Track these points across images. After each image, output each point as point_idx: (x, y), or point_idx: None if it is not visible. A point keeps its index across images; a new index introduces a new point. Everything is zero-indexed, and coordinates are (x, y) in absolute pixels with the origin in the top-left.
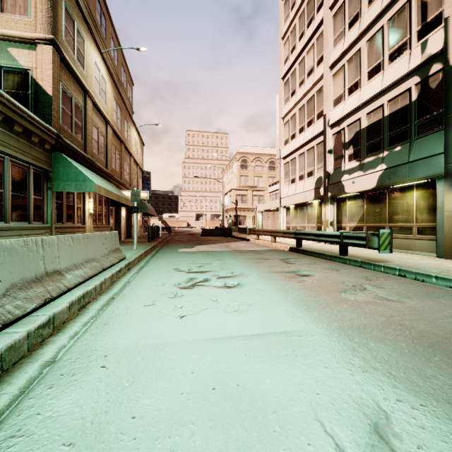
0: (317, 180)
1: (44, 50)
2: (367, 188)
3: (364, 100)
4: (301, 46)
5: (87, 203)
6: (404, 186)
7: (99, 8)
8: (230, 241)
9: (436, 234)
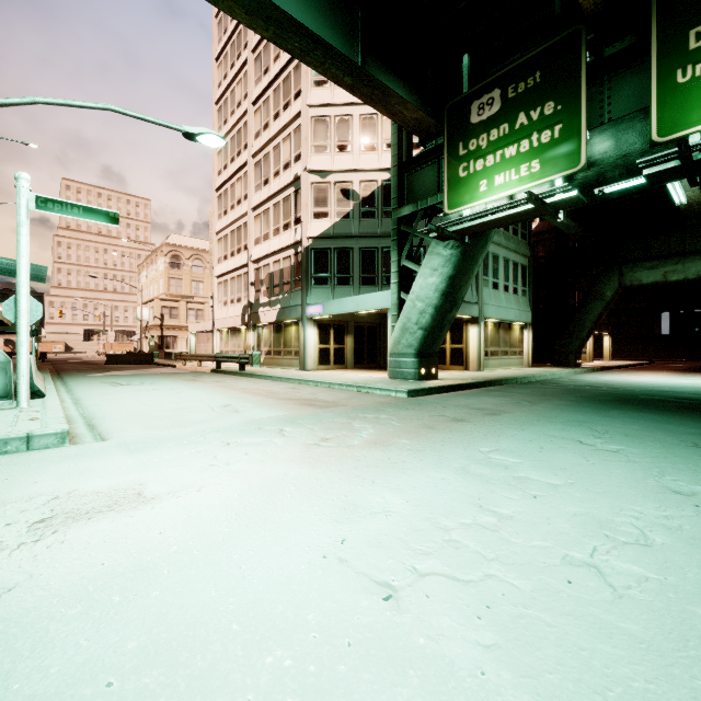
0: (244, 307)
1: None
2: (272, 321)
3: (270, 251)
4: (232, 172)
5: None
6: (290, 322)
7: None
8: (151, 368)
9: (300, 355)
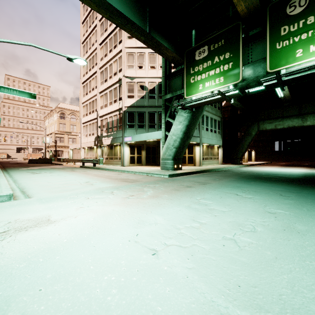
0: (95, 137)
1: None
2: (108, 144)
3: (108, 112)
4: (90, 75)
5: None
6: (116, 144)
7: None
8: (50, 165)
9: (121, 159)
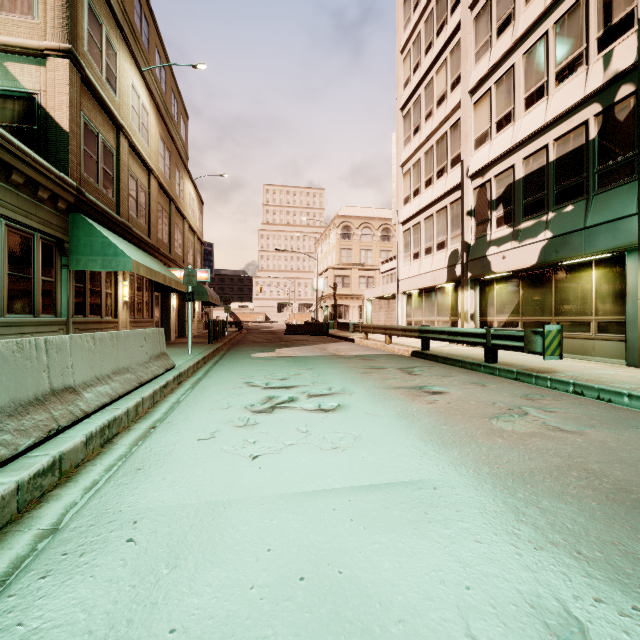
0: (451, 254)
1: (57, 66)
2: (524, 265)
3: (519, 139)
4: (429, 63)
5: (121, 287)
6: (578, 263)
7: (138, 8)
8: (326, 342)
9: (626, 331)
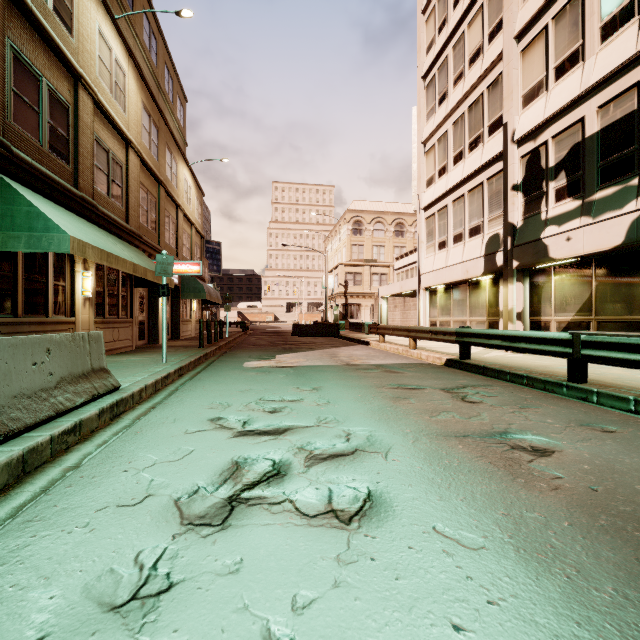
0: (489, 240)
1: None
2: (602, 247)
3: (593, 81)
4: (459, 15)
5: (81, 278)
6: None
7: None
8: (337, 346)
9: None
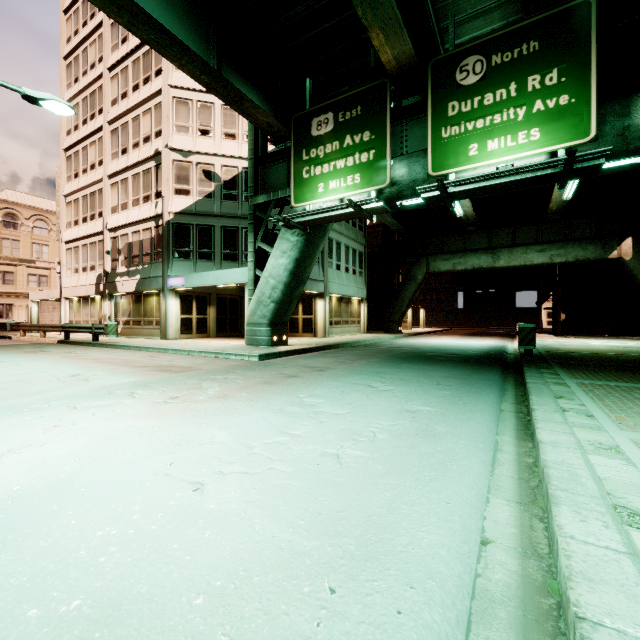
0: (99, 276)
1: None
2: (131, 291)
3: (129, 221)
4: (84, 134)
5: None
6: (150, 293)
7: None
8: None
9: (161, 325)
